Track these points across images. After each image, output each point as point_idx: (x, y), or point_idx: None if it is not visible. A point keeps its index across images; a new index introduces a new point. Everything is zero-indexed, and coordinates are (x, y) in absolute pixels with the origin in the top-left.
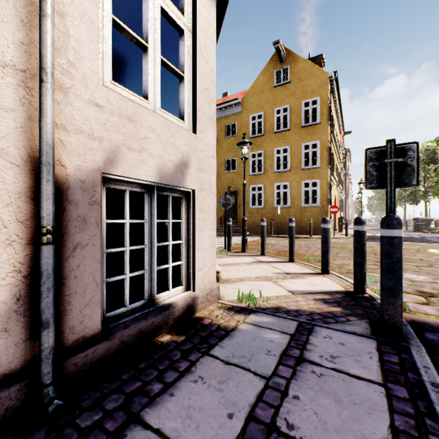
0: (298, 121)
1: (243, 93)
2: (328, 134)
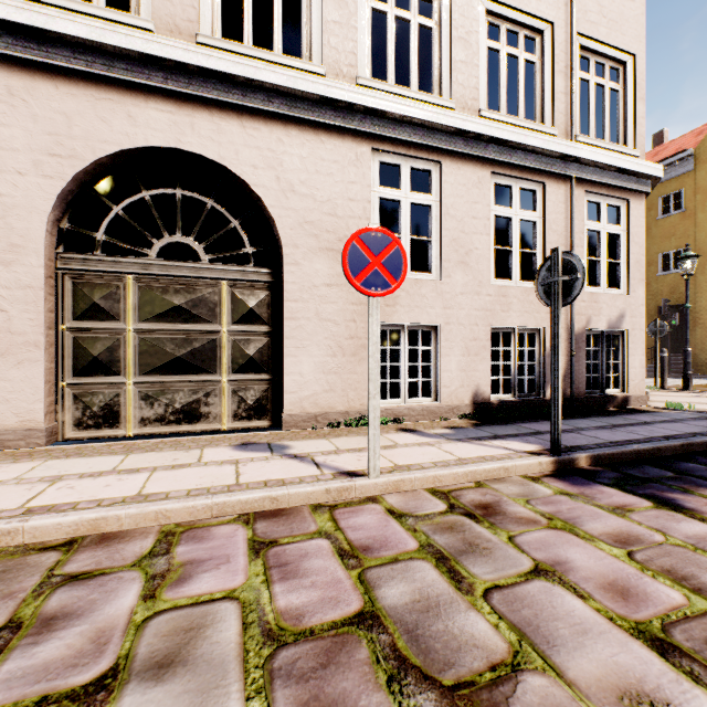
0: None
1: (698, 132)
2: None
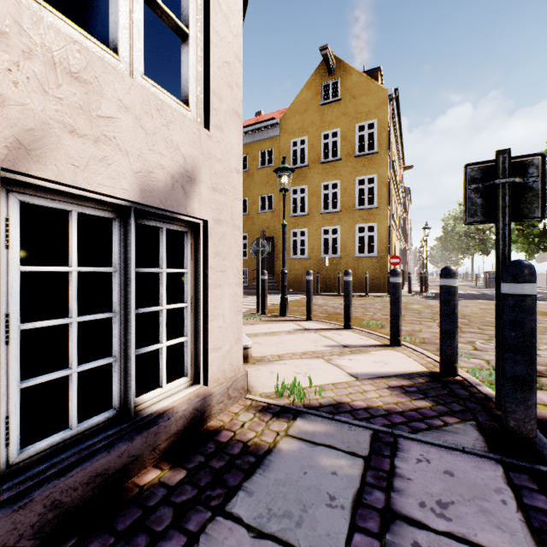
0: (350, 149)
1: (281, 112)
2: (387, 167)
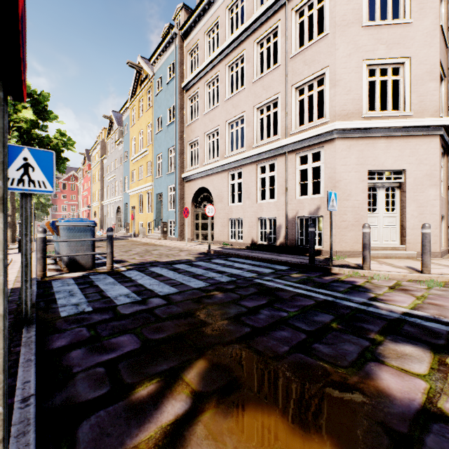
0: None
1: None
2: None
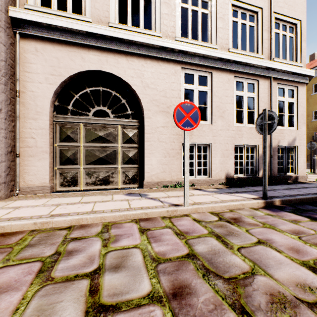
0: None
1: None
2: None
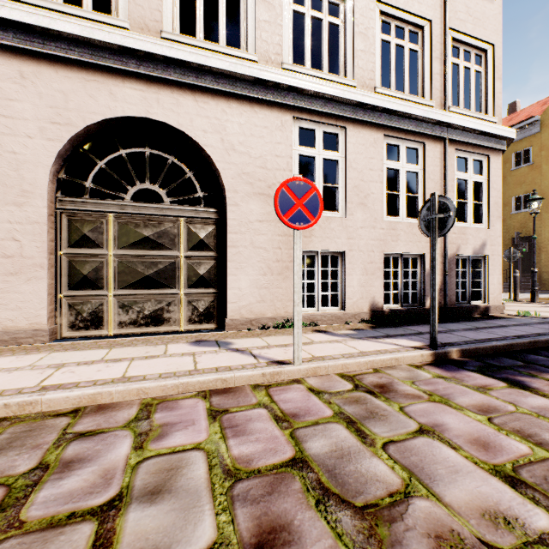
0: None
1: (543, 103)
2: None
